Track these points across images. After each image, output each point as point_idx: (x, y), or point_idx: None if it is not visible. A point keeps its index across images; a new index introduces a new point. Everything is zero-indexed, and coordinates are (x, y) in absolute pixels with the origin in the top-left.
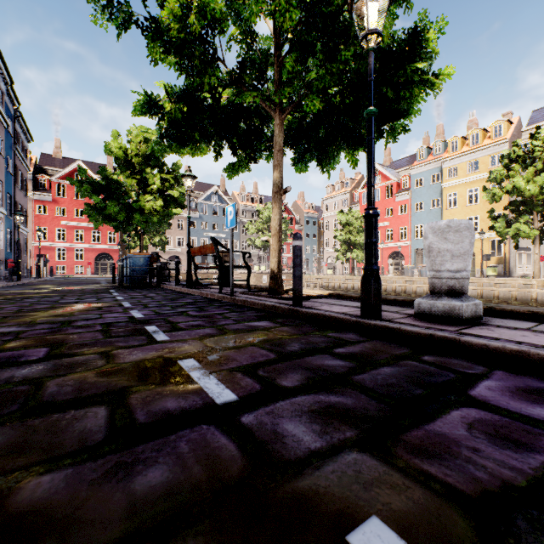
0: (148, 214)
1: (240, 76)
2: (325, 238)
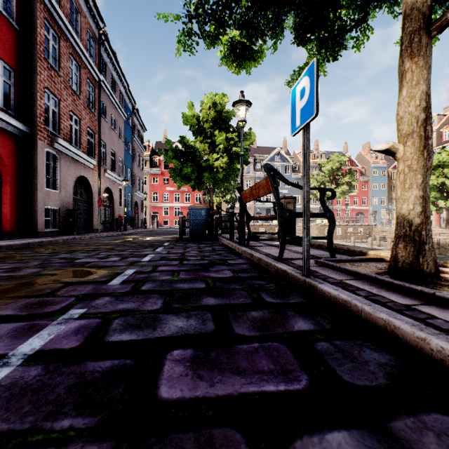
0: (215, 172)
1: None
2: None
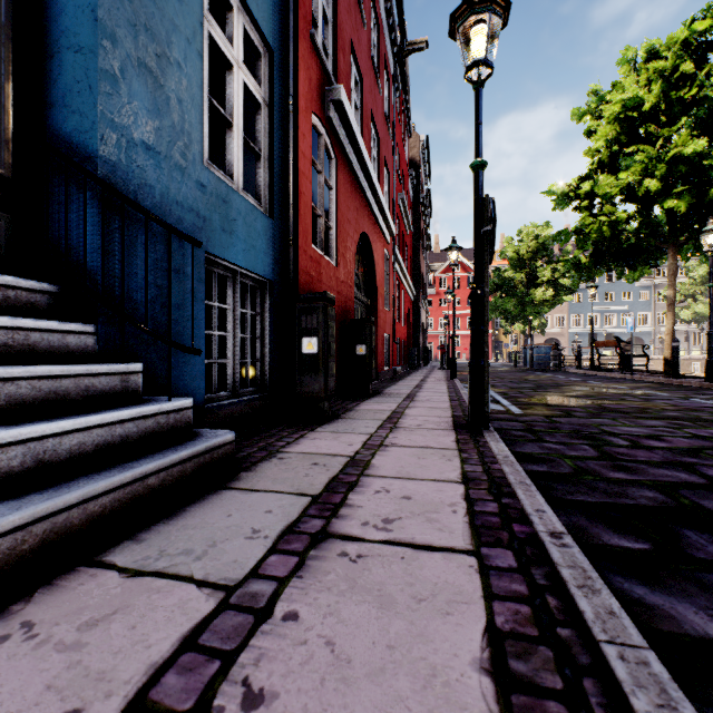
0: (538, 305)
1: (637, 232)
2: None
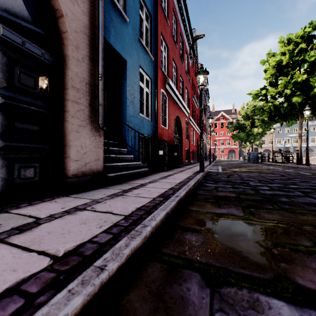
0: (255, 135)
1: (286, 108)
2: None
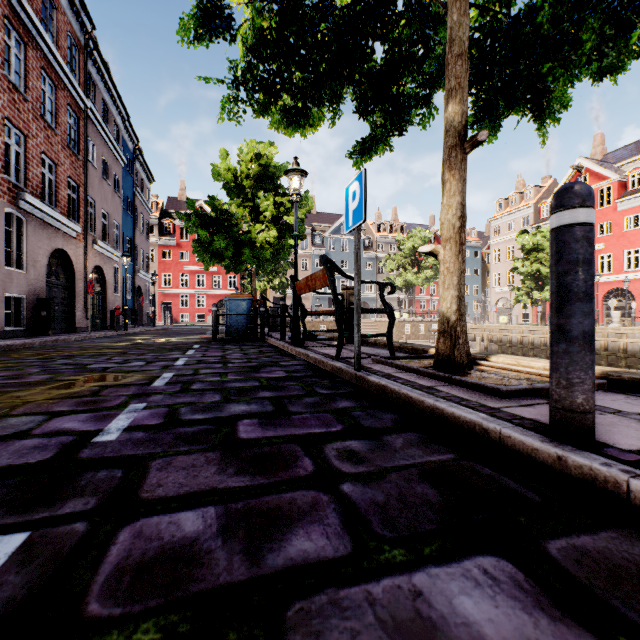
0: (260, 248)
1: None
2: (494, 273)
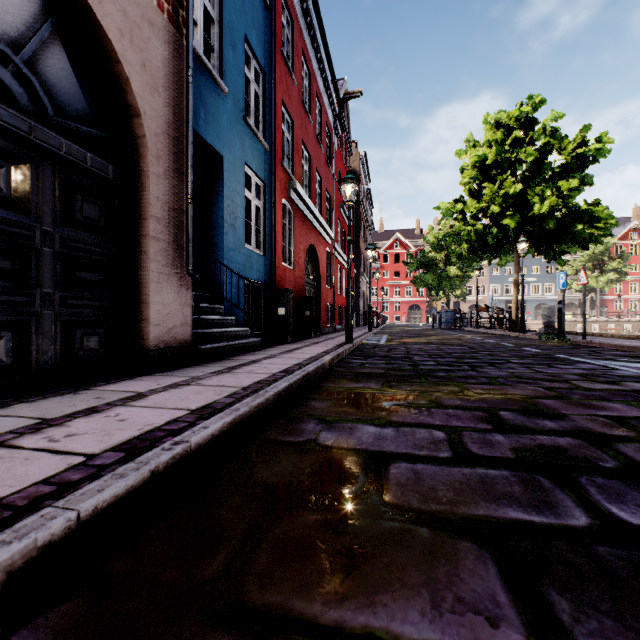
0: (452, 279)
1: (496, 235)
2: None
